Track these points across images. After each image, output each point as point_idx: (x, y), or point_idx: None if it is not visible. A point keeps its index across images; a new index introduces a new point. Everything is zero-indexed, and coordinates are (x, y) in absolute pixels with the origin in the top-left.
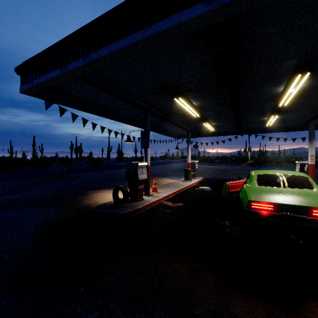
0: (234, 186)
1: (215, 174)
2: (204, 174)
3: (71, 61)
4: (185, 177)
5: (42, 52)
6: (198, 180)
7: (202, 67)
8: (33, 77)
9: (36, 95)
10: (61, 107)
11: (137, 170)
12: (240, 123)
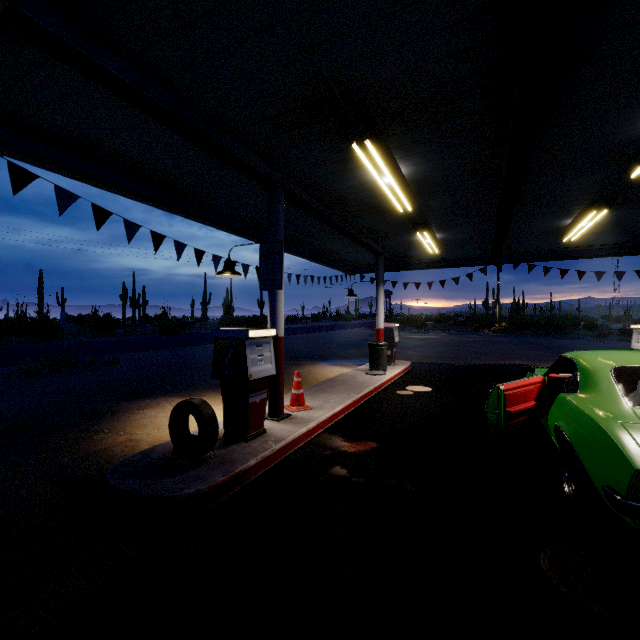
0: (520, 394)
1: (433, 353)
2: (411, 353)
3: None
4: (371, 362)
5: None
6: (402, 368)
7: (459, 0)
8: None
9: None
10: (19, 166)
11: (245, 351)
12: (504, 235)
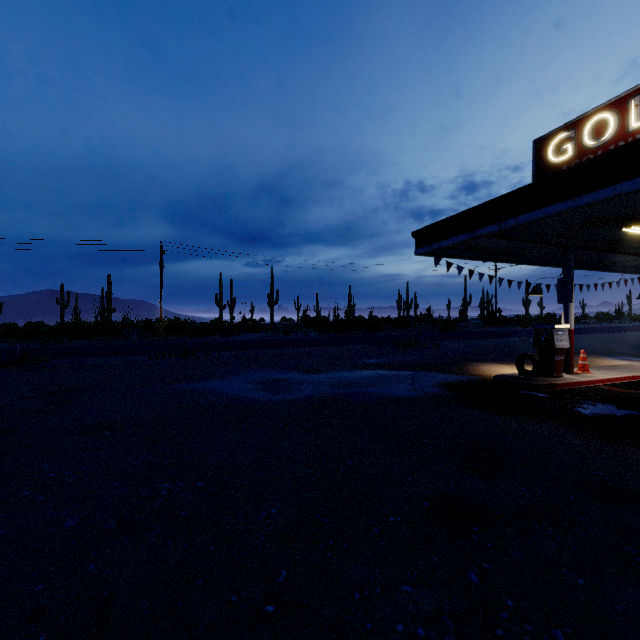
0: None
1: None
2: None
3: (482, 227)
4: None
5: (447, 219)
6: None
7: None
8: (432, 240)
9: (428, 254)
10: (448, 262)
11: (553, 334)
12: None
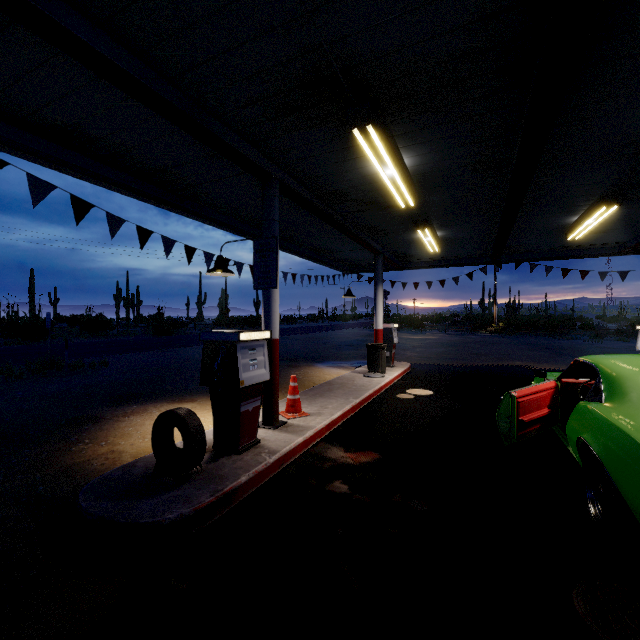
0: (533, 401)
1: (432, 353)
2: (409, 354)
3: None
4: (370, 364)
5: None
6: (401, 370)
7: None
8: None
9: None
10: None
11: (236, 355)
12: (508, 232)
